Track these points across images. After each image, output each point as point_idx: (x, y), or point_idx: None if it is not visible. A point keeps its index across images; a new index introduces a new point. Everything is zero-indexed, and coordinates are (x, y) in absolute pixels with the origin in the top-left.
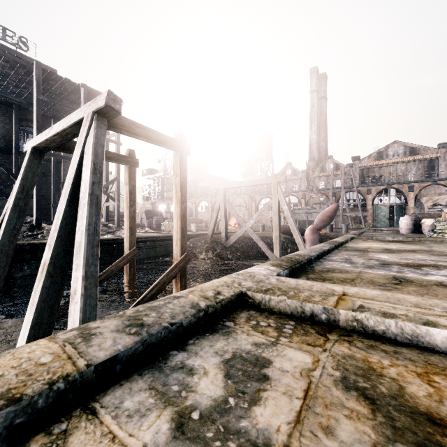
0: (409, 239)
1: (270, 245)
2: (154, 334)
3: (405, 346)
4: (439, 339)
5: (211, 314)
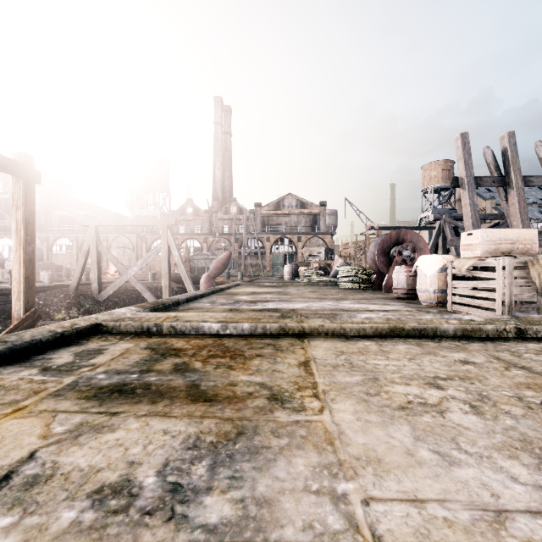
0: (281, 284)
1: (161, 296)
2: (18, 344)
3: (192, 335)
4: (207, 328)
5: (67, 336)
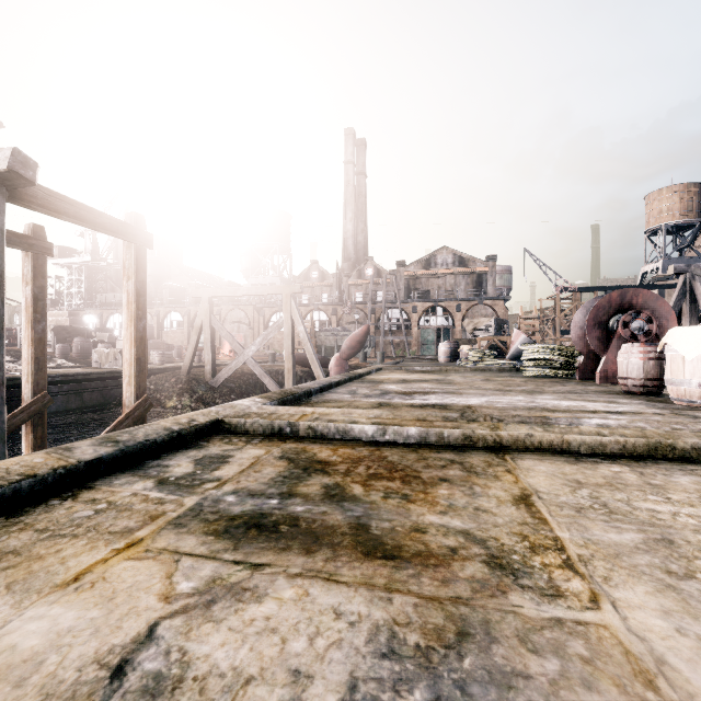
0: (437, 369)
1: (282, 382)
2: (131, 446)
3: (338, 440)
4: (357, 431)
5: (185, 436)
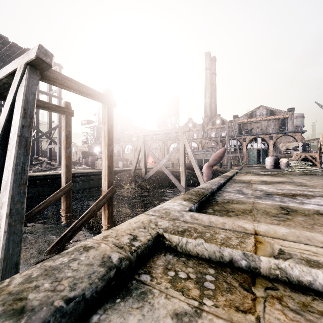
0: (275, 173)
1: (178, 178)
2: None
3: None
4: None
5: (124, 269)
